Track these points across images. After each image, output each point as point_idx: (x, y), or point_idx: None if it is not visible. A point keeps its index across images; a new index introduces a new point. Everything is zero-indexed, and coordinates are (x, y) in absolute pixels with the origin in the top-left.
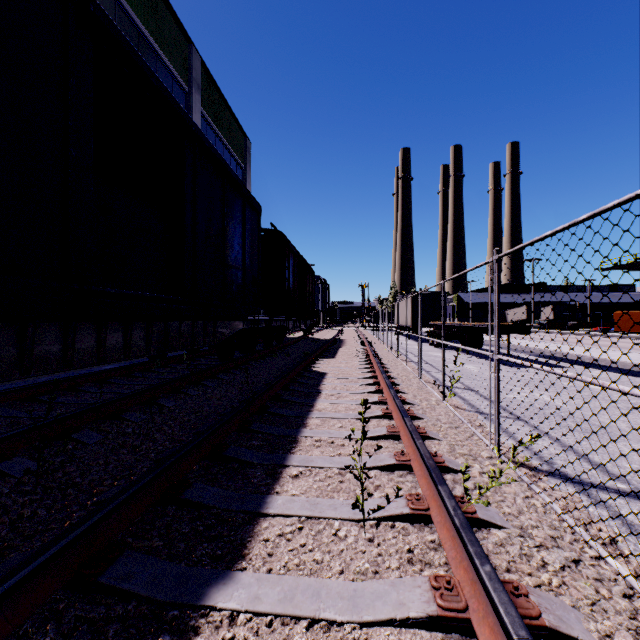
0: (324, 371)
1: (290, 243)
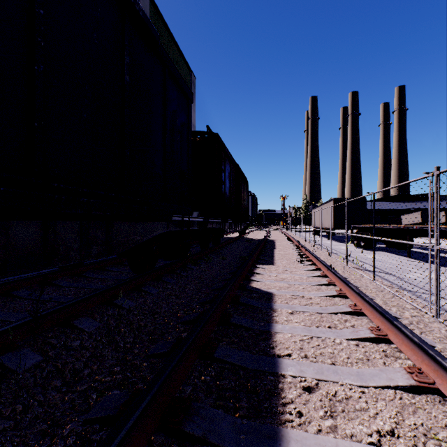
0: (268, 290)
1: (226, 148)
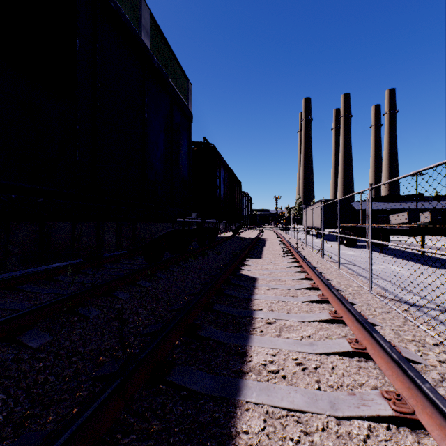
0: (254, 275)
1: (221, 156)
